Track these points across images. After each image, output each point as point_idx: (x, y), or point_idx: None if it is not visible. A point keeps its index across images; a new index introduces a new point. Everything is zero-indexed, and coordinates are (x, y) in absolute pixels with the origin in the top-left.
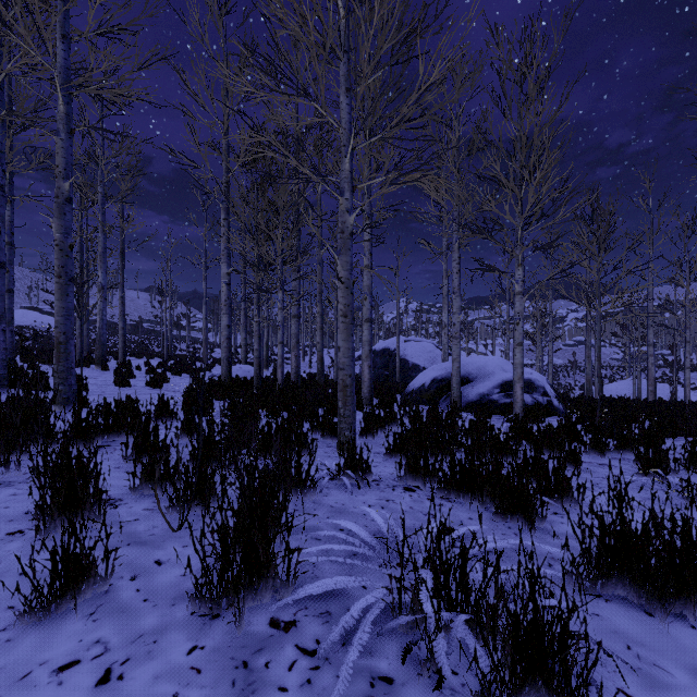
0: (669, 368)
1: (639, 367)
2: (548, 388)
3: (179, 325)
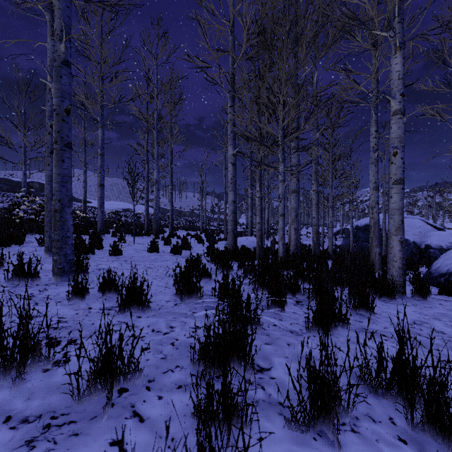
0: None
1: None
2: None
3: (213, 210)
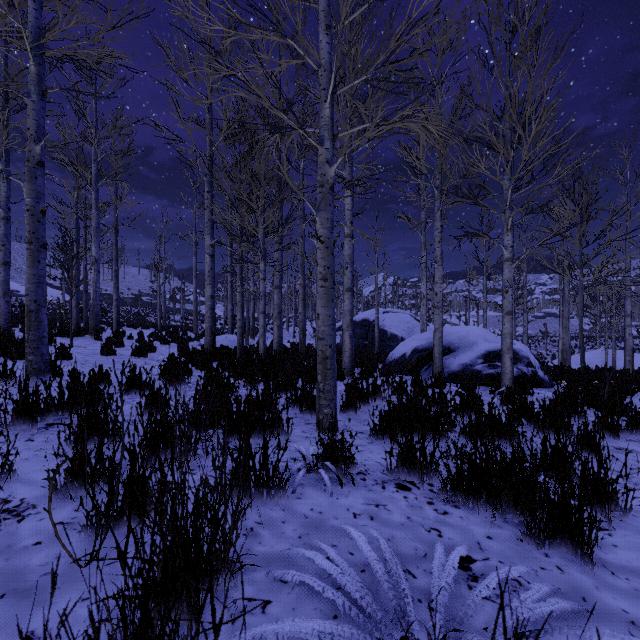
0: (638, 339)
1: (614, 337)
2: (532, 358)
3: (174, 298)
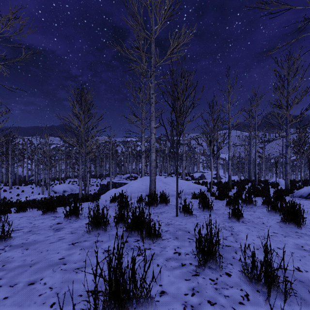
0: None
1: None
2: None
3: None
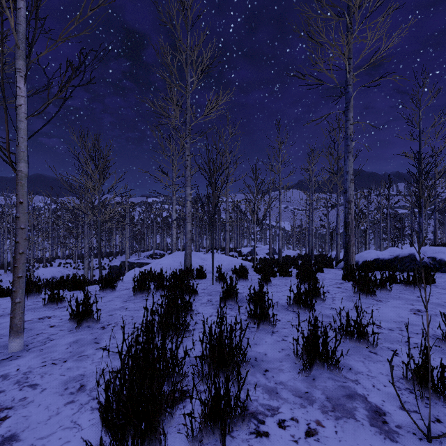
0: None
1: None
2: None
3: None
